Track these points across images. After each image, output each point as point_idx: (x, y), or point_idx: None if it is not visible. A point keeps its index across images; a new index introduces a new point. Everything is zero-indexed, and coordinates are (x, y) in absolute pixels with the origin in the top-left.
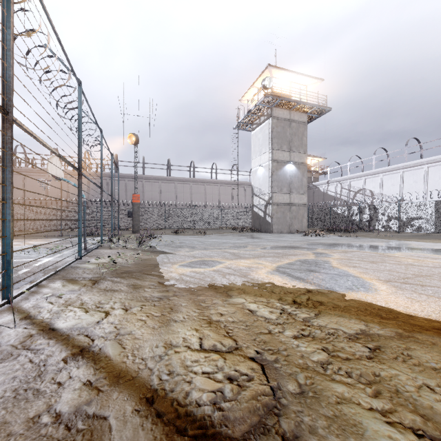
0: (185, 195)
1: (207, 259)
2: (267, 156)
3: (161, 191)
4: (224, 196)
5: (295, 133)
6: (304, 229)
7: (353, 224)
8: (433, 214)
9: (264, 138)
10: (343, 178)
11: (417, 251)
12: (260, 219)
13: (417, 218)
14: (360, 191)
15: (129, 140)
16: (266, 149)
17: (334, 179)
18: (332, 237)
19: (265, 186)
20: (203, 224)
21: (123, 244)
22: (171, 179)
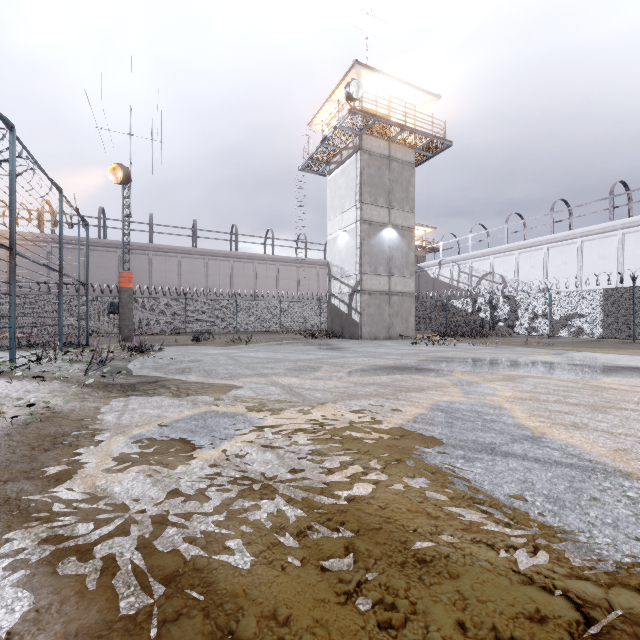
0: (221, 278)
1: (223, 409)
2: (352, 215)
3: (181, 271)
4: (286, 281)
5: (397, 179)
6: (410, 332)
7: (481, 324)
8: (601, 309)
9: (349, 185)
10: (462, 256)
11: (631, 373)
12: (341, 317)
13: (577, 315)
14: (486, 277)
15: (112, 175)
16: (351, 202)
17: (449, 258)
18: (459, 346)
19: (350, 263)
20: (251, 325)
21: (64, 368)
22: (199, 252)
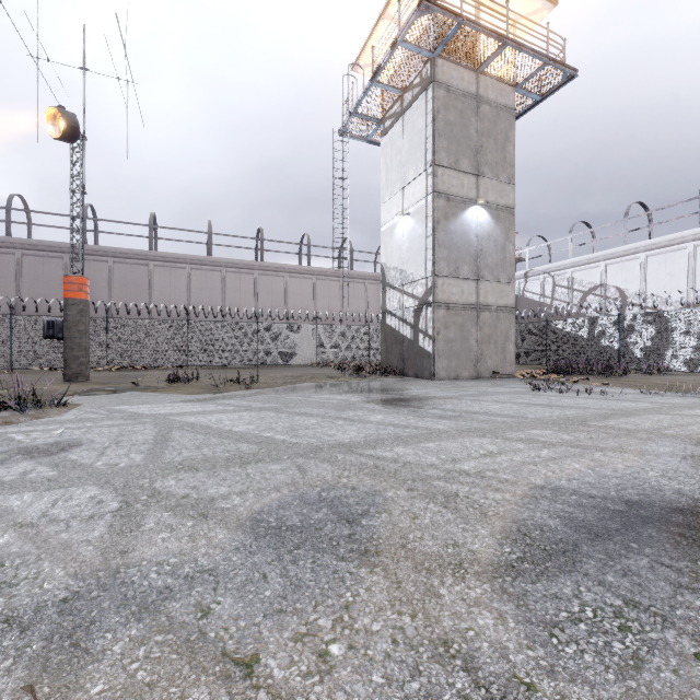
0: (242, 296)
1: None
2: (420, 186)
3: (191, 286)
4: (326, 299)
5: (488, 131)
6: (508, 367)
7: (604, 355)
8: None
9: (414, 143)
10: (558, 265)
11: None
12: (402, 344)
13: None
14: (594, 291)
15: (51, 127)
16: (418, 167)
17: (539, 268)
18: (627, 395)
19: (416, 261)
20: (276, 356)
21: None
22: (214, 262)
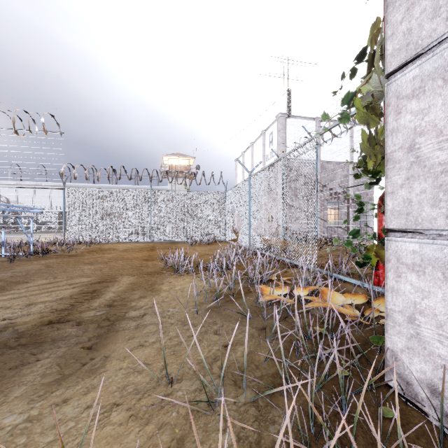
0: None
1: None
2: None
3: None
4: None
5: None
6: None
7: None
8: (58, 219)
9: None
10: None
11: None
12: None
13: (49, 221)
14: None
15: None
16: None
17: None
18: None
19: None
20: None
21: None
22: None
